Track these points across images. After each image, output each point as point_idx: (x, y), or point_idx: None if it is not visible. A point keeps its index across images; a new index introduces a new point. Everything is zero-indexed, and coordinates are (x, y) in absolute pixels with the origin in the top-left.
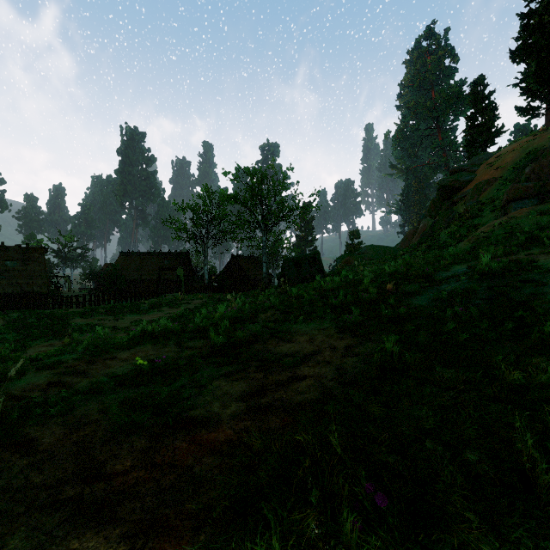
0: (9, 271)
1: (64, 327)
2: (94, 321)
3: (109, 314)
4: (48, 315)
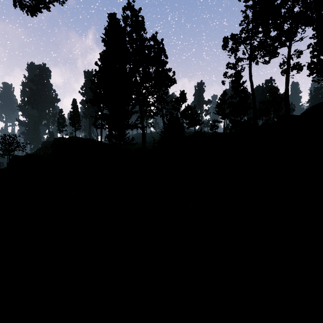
0: None
1: None
2: None
3: None
4: None
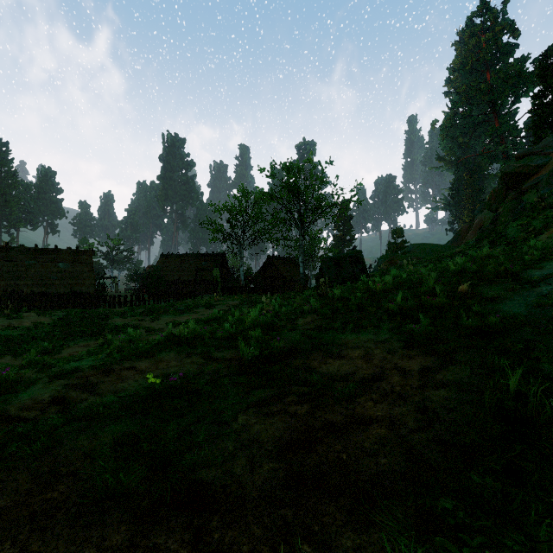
0: (61, 272)
1: (102, 327)
2: (131, 322)
3: (146, 314)
4: (91, 315)
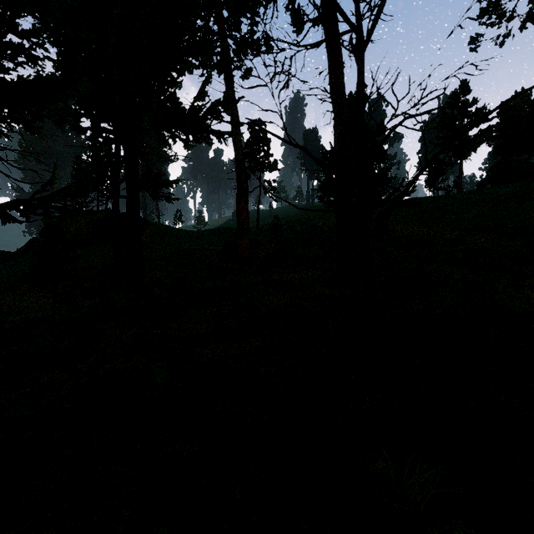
0: None
1: None
2: None
3: None
4: None
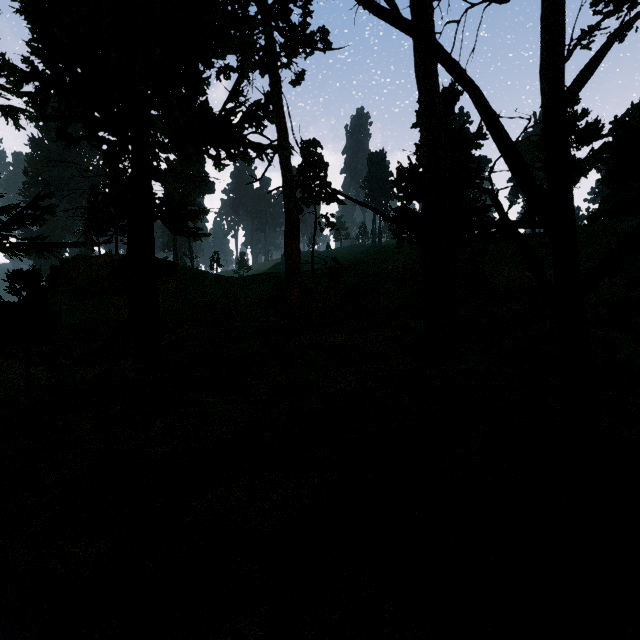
0: None
1: None
2: None
3: None
4: None
